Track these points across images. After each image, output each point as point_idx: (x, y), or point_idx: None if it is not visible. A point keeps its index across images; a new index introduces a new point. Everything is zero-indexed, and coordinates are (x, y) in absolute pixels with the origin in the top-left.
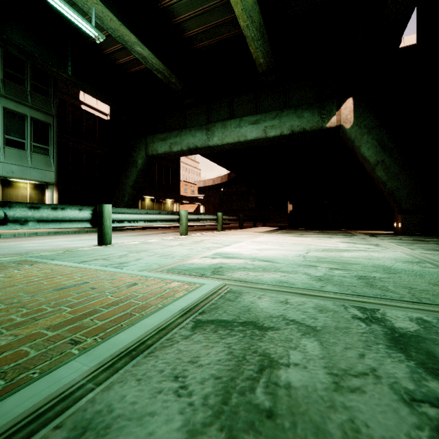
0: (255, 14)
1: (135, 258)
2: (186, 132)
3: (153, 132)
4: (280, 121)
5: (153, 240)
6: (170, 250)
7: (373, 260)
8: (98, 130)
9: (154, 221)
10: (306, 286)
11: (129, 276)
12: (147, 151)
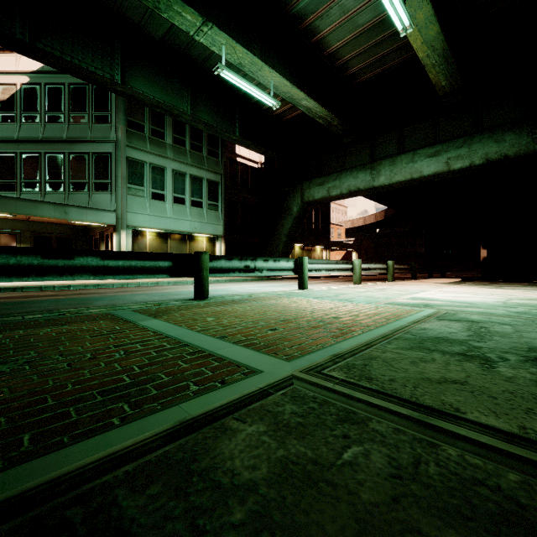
0: (438, 42)
1: (349, 297)
2: (347, 173)
3: (309, 177)
4: (469, 150)
5: (335, 287)
6: (366, 294)
7: None
8: (250, 180)
9: (332, 270)
10: (504, 314)
11: (367, 305)
12: (303, 197)
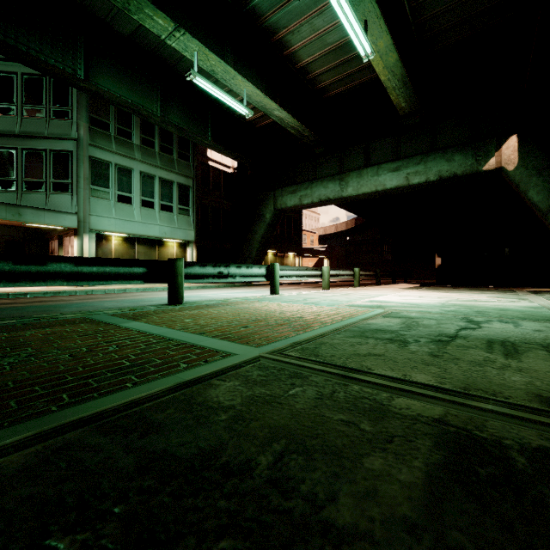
0: (397, 68)
1: (315, 301)
2: (318, 183)
3: (281, 185)
4: (425, 167)
5: (305, 293)
6: (331, 298)
7: (500, 306)
8: (222, 184)
9: (303, 276)
10: (437, 312)
11: (329, 307)
12: (276, 205)
